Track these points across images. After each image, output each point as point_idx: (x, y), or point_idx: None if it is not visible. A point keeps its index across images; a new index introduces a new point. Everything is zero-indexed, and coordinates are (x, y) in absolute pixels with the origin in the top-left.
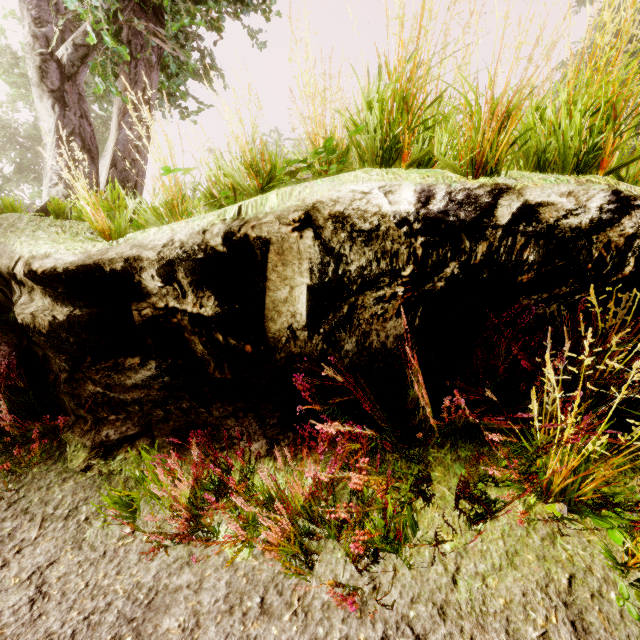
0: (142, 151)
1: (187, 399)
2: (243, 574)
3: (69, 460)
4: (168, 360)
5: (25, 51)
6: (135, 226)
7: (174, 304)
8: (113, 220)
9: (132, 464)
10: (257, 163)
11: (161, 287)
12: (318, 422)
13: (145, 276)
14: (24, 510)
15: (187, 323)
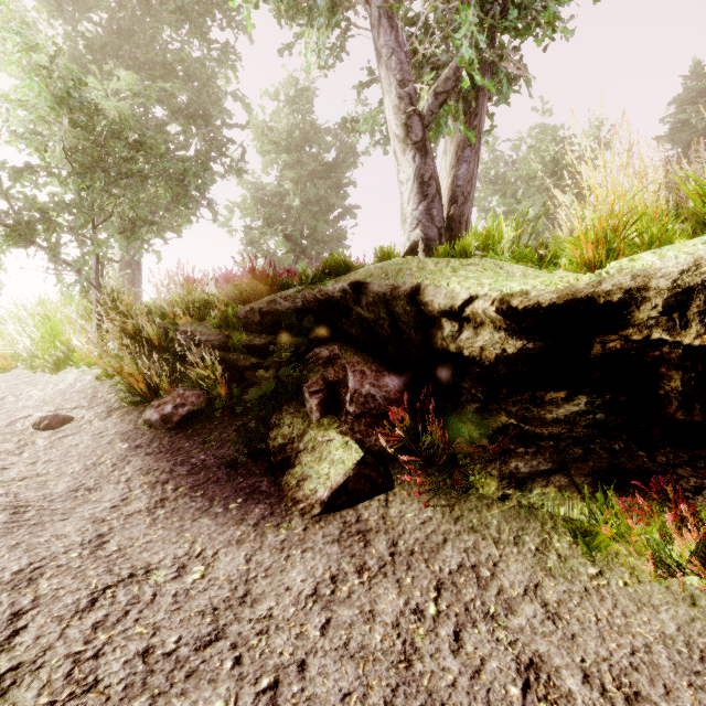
0: (473, 183)
1: (623, 440)
2: None
3: (479, 486)
4: (605, 396)
5: (393, 113)
6: (522, 258)
7: (660, 336)
8: (595, 252)
9: (554, 500)
10: None
11: (651, 318)
12: None
13: (644, 307)
14: (470, 526)
15: (675, 356)
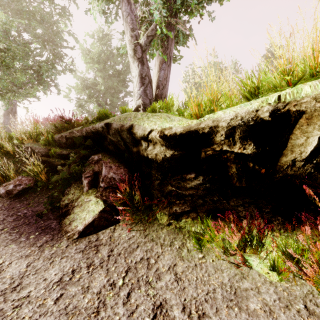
0: (167, 80)
1: (217, 195)
2: (282, 289)
3: (160, 219)
4: (209, 176)
5: (128, 43)
6: (181, 113)
7: (226, 148)
8: (199, 109)
9: (190, 224)
10: (287, 72)
11: (222, 140)
12: (298, 213)
13: (218, 135)
14: (151, 239)
15: (232, 158)
